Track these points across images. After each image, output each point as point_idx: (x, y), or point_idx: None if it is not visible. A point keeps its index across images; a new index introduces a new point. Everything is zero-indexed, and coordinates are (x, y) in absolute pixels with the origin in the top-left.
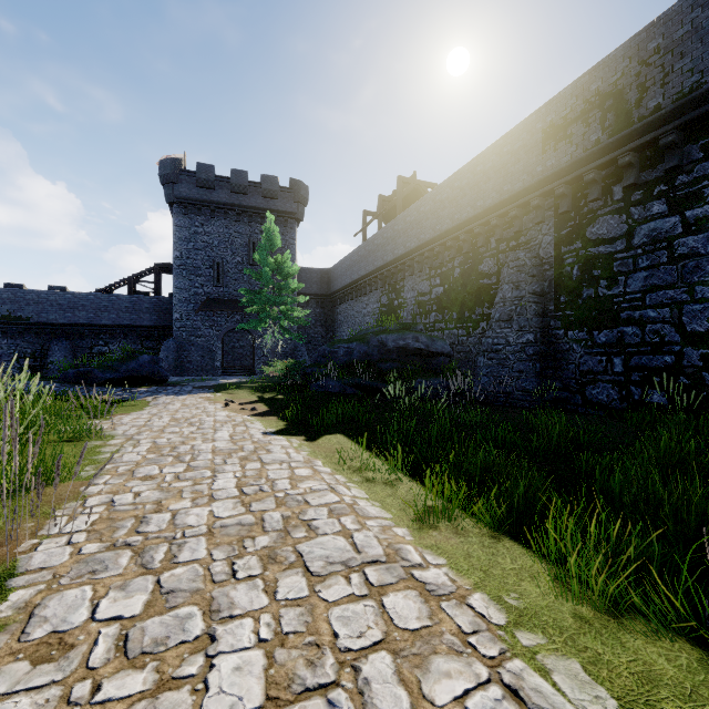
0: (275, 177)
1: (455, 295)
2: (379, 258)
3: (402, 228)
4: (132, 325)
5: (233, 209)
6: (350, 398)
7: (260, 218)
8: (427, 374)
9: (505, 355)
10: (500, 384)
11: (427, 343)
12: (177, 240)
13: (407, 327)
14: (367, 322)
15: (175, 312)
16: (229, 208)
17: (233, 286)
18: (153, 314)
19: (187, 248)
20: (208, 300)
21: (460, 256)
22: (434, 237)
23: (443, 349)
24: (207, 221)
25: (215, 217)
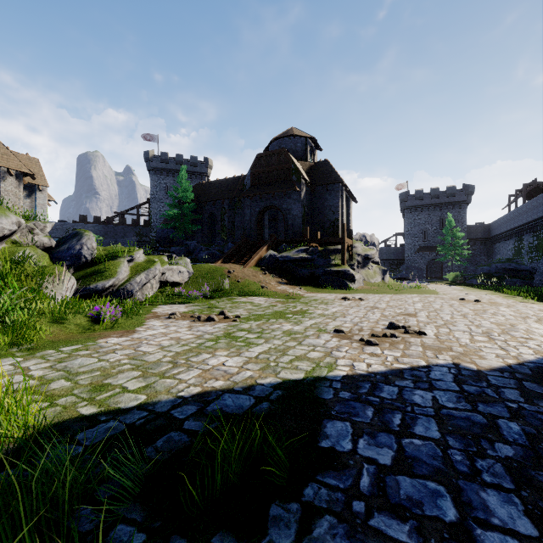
0: (453, 187)
1: (541, 245)
2: (512, 224)
3: (520, 213)
4: (387, 259)
5: (431, 206)
6: (477, 284)
7: (446, 207)
8: (511, 277)
9: (542, 270)
10: (539, 281)
11: (515, 267)
12: (406, 224)
13: (509, 260)
14: (508, 254)
15: (405, 254)
16: (430, 206)
17: (431, 240)
18: (395, 254)
19: (411, 227)
20: (420, 248)
21: (542, 229)
22: (531, 221)
23: (524, 269)
24: (419, 213)
25: (423, 211)
